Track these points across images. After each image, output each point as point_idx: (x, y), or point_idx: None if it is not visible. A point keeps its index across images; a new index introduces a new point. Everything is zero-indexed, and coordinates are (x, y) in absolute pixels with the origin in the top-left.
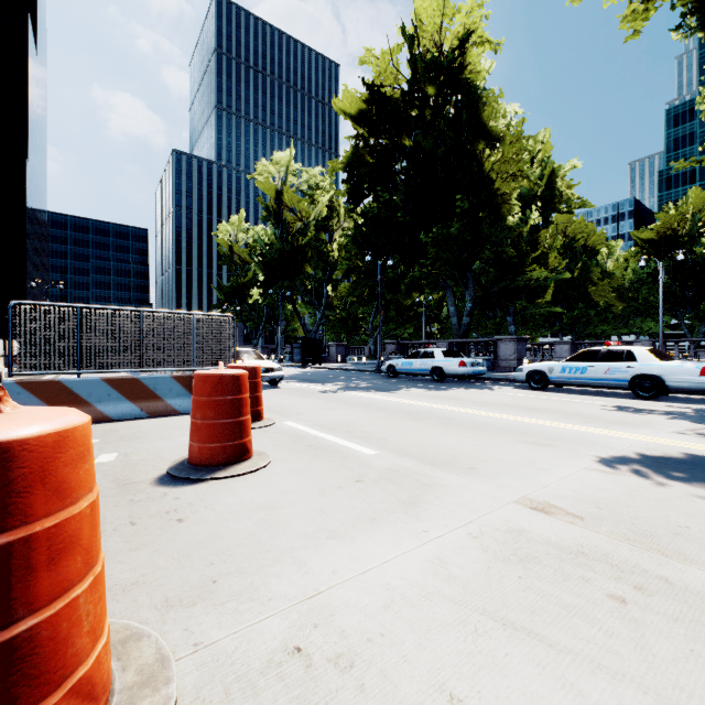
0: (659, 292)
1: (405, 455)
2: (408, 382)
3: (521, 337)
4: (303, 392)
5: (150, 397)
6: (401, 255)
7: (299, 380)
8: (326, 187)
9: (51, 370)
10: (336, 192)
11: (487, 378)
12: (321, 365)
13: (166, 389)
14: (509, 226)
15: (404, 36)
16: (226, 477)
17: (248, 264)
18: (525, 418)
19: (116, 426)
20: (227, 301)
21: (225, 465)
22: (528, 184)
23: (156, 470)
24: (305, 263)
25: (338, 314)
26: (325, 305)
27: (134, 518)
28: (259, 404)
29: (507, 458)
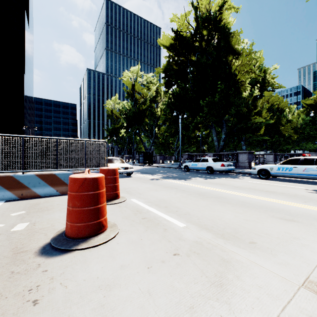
0: (315, 129)
1: (204, 228)
2: (195, 174)
3: (250, 151)
4: (143, 180)
5: (61, 184)
6: (190, 112)
7: (141, 172)
8: (155, 82)
9: (8, 170)
10: (159, 84)
11: (235, 172)
12: (152, 164)
13: None
14: (243, 97)
15: (192, 6)
16: (86, 248)
17: (119, 119)
18: (267, 198)
19: (40, 201)
20: (110, 135)
21: (87, 237)
22: (254, 75)
23: (44, 239)
24: (145, 117)
25: (160, 141)
26: (154, 137)
27: (2, 297)
28: (117, 190)
29: (272, 233)
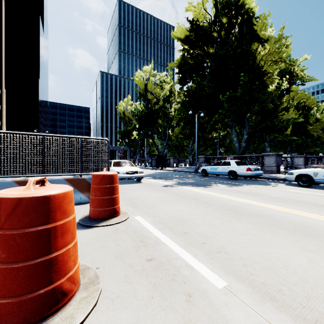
0: None
1: (266, 295)
2: (215, 179)
3: (279, 153)
4: (154, 186)
5: None
6: (207, 111)
7: (153, 177)
8: (168, 81)
9: None
10: (173, 83)
11: (262, 177)
12: (165, 168)
13: None
14: (269, 92)
15: None
16: None
17: (132, 121)
18: None
19: None
20: (122, 138)
21: None
22: (284, 65)
23: None
24: (158, 118)
25: (174, 143)
26: (168, 139)
27: None
28: (115, 204)
29: None
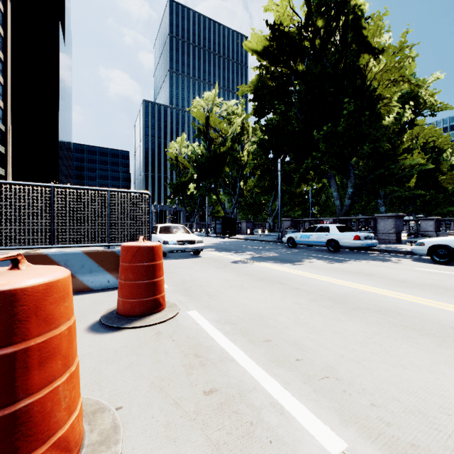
0: None
1: None
2: (307, 253)
3: (399, 215)
4: (218, 262)
5: None
6: (295, 154)
7: (217, 249)
8: (239, 113)
9: None
10: (246, 116)
11: (376, 249)
12: (235, 236)
13: (78, 265)
14: (385, 126)
15: None
16: None
17: (187, 169)
18: None
19: None
20: (174, 193)
21: None
22: (408, 86)
23: None
24: (224, 165)
25: (247, 200)
26: (238, 194)
27: None
28: (157, 292)
29: None
